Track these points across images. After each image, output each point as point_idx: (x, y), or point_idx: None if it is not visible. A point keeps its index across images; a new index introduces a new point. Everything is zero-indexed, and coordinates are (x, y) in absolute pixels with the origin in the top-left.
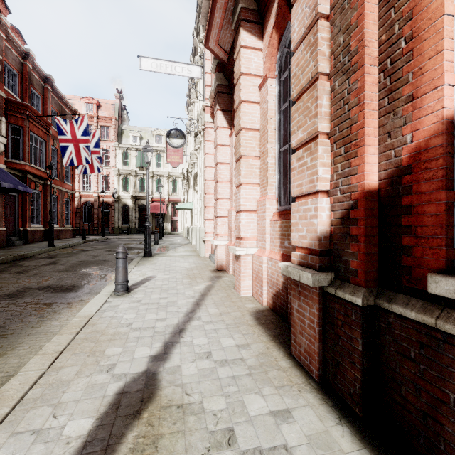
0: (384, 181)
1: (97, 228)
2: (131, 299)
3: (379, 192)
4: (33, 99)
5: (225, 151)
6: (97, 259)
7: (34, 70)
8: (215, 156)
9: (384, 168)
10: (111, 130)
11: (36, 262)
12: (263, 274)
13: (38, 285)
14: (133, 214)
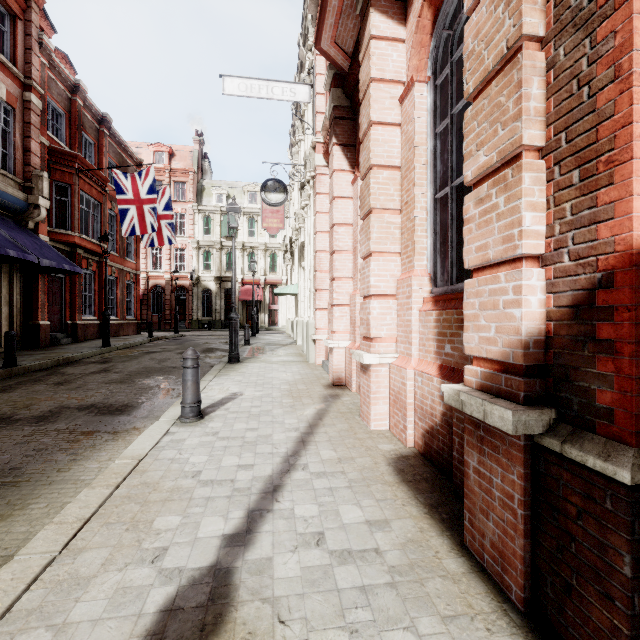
0: None
1: (170, 321)
2: (204, 430)
3: None
4: (84, 147)
5: (345, 207)
6: (164, 366)
7: (86, 108)
8: (331, 213)
9: None
10: (189, 187)
11: (83, 369)
12: (407, 396)
13: (79, 403)
14: (217, 302)
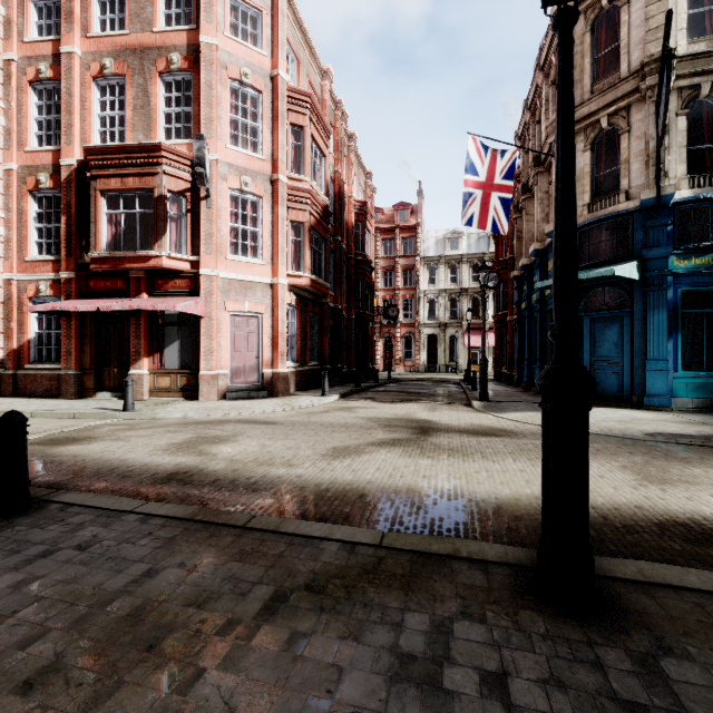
0: (19, 348)
1: None
2: None
3: (18, 350)
4: None
5: None
6: None
7: None
8: None
9: (18, 345)
10: None
11: None
12: None
13: None
14: None
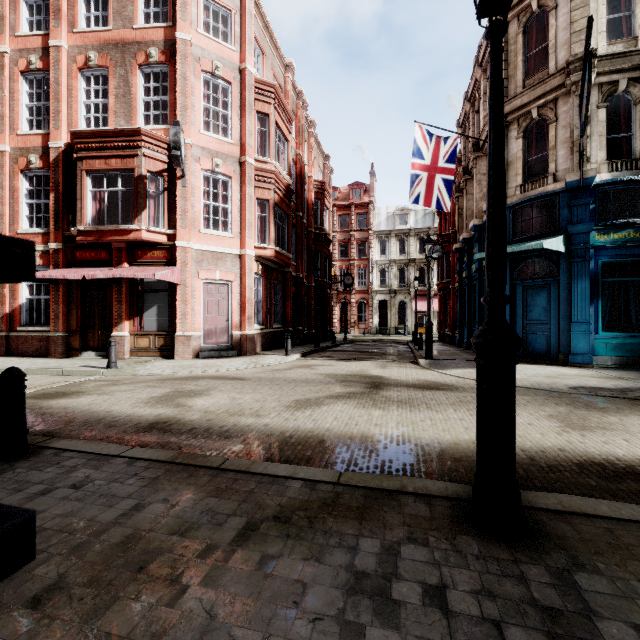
0: (11, 312)
1: None
2: None
3: (10, 313)
4: None
5: None
6: None
7: None
8: None
9: (11, 309)
10: None
11: None
12: None
13: None
14: None
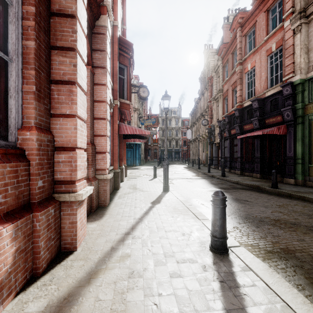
0: None
1: None
2: (194, 236)
3: None
4: None
5: None
6: None
7: None
8: None
9: None
10: None
11: None
12: None
13: None
14: None
